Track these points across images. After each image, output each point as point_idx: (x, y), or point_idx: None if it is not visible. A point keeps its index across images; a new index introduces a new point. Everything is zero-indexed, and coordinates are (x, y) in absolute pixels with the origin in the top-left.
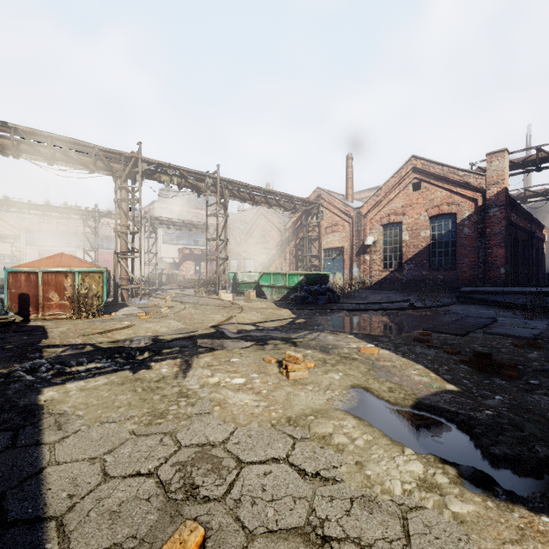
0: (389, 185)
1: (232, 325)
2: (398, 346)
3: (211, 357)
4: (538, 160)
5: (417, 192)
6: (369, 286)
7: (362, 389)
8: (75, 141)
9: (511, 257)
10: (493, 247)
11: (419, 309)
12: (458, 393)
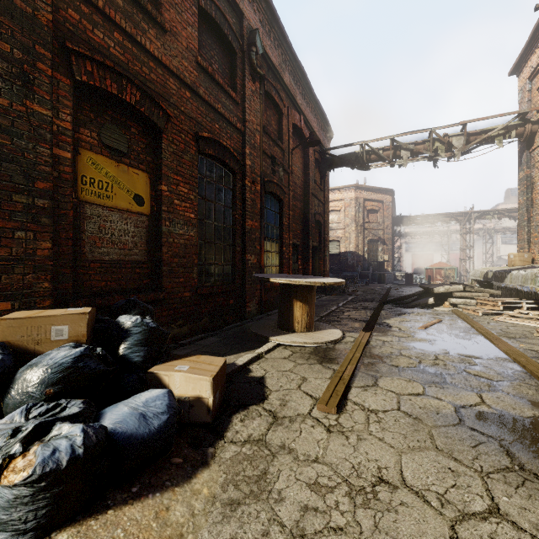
0: None
1: None
2: None
3: None
4: None
5: None
6: None
7: None
8: (442, 214)
9: None
10: None
11: None
12: None
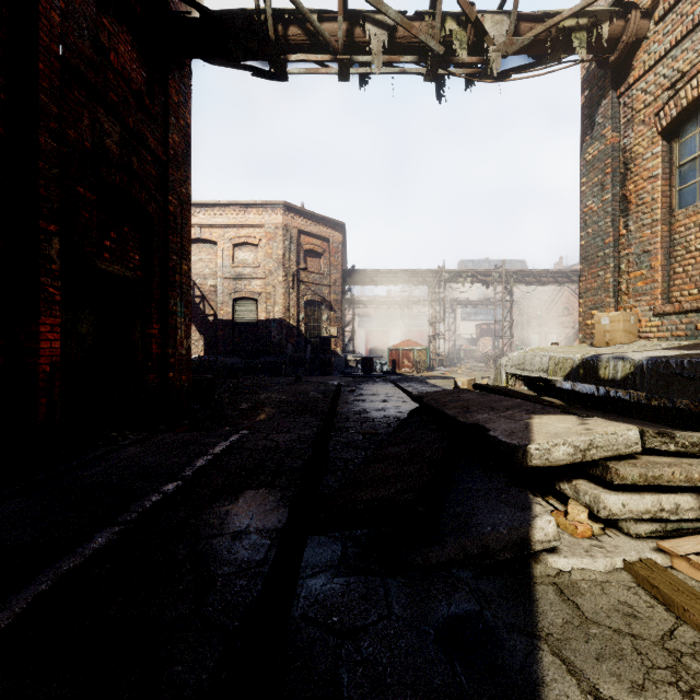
0: None
1: None
2: None
3: None
4: None
5: None
6: None
7: None
8: (408, 270)
9: None
10: None
11: None
12: None
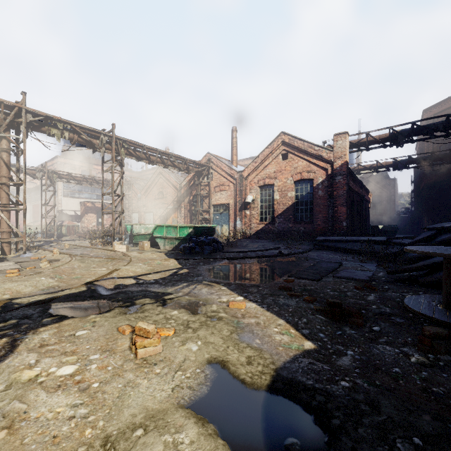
0: (265, 154)
1: (109, 280)
2: (264, 298)
3: (54, 330)
4: (367, 142)
5: (285, 161)
6: (249, 236)
7: (219, 364)
8: None
9: (350, 214)
10: (338, 206)
11: (286, 255)
12: (315, 353)
